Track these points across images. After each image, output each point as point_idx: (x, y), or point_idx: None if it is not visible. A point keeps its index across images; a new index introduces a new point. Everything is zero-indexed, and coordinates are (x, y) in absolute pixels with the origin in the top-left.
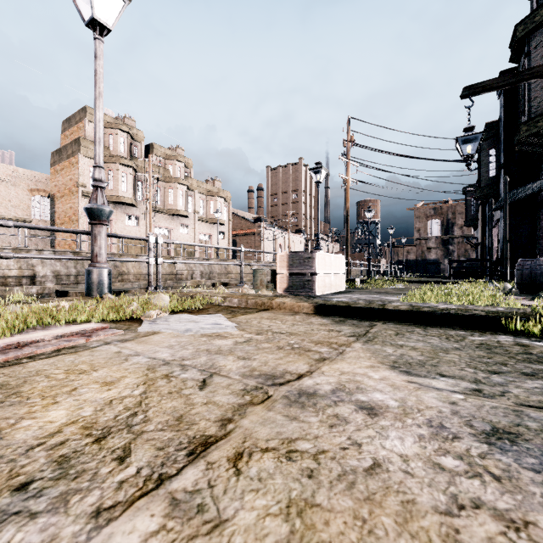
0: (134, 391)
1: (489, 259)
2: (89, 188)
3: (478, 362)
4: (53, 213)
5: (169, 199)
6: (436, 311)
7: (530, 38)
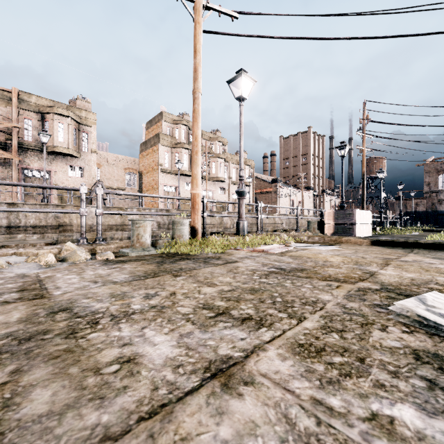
0: (344, 258)
1: None
2: (164, 166)
3: None
4: (141, 184)
5: (212, 170)
6: None
7: None
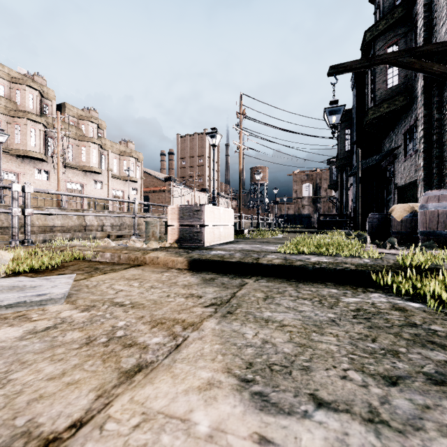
0: None
1: (346, 214)
2: None
3: (363, 352)
4: None
5: (82, 156)
6: (308, 266)
7: (375, 43)
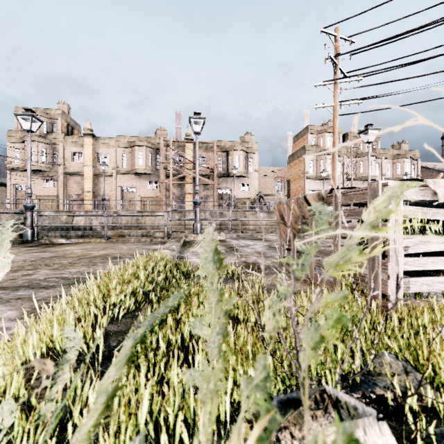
0: None
1: None
2: (309, 173)
3: None
4: (288, 190)
5: (359, 170)
6: None
7: None
